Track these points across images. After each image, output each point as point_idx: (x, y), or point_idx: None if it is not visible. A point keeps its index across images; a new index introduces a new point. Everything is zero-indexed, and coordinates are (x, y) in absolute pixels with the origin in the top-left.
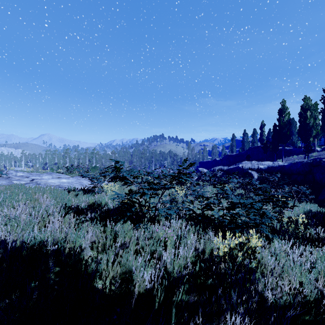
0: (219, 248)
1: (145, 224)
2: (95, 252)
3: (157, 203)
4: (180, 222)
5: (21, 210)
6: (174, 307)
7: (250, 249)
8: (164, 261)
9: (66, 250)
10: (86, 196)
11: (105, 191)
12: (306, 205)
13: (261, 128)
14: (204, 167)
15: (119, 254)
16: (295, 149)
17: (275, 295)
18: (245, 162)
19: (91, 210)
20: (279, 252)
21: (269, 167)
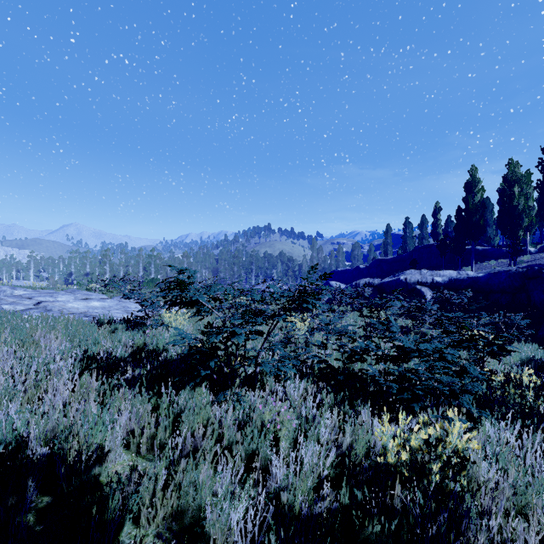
0: (386, 447)
1: (237, 392)
2: (133, 453)
3: (259, 351)
4: (303, 386)
5: None
6: None
7: (456, 456)
8: (274, 474)
9: (71, 455)
10: (130, 333)
11: (167, 323)
12: (521, 348)
13: (434, 215)
14: (340, 280)
15: (179, 465)
16: (493, 250)
17: None
18: (409, 272)
19: (133, 363)
20: (498, 447)
21: (452, 281)
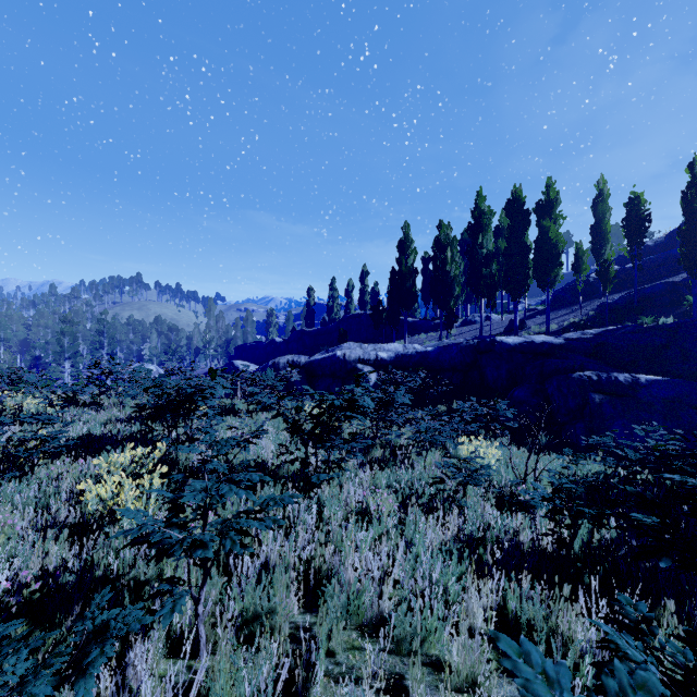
0: None
1: None
2: None
3: None
4: None
5: None
6: None
7: None
8: None
9: None
10: None
11: None
12: (519, 453)
13: (362, 280)
14: (249, 358)
15: None
16: (422, 322)
17: None
18: (348, 345)
19: None
20: None
21: (400, 357)
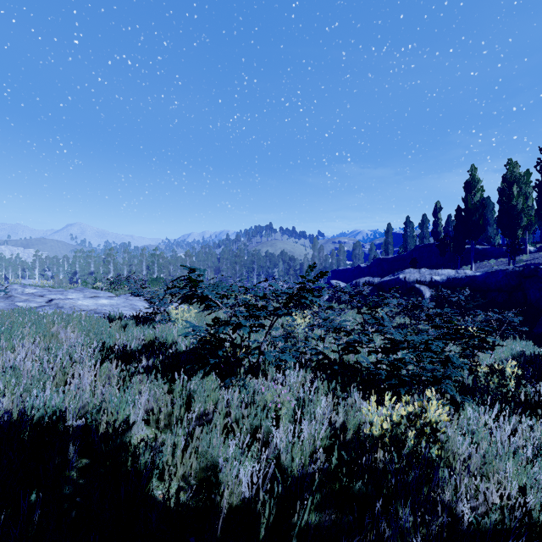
0: (372, 422)
1: (242, 378)
2: (153, 428)
3: (262, 342)
4: (302, 375)
5: (25, 354)
6: (296, 539)
7: (428, 425)
8: (275, 445)
9: (101, 427)
10: (140, 328)
11: (174, 319)
12: (514, 344)
13: (435, 214)
14: (341, 279)
15: (194, 434)
16: (493, 249)
17: (475, 508)
18: (409, 271)
19: (147, 353)
20: (475, 427)
21: (450, 279)
